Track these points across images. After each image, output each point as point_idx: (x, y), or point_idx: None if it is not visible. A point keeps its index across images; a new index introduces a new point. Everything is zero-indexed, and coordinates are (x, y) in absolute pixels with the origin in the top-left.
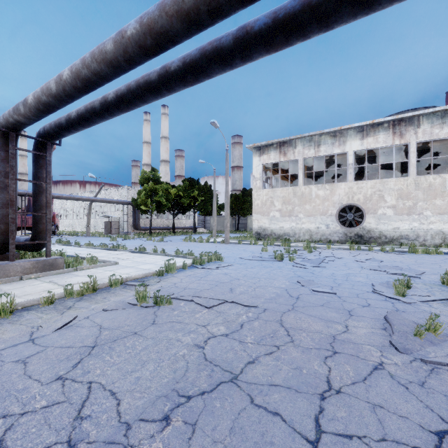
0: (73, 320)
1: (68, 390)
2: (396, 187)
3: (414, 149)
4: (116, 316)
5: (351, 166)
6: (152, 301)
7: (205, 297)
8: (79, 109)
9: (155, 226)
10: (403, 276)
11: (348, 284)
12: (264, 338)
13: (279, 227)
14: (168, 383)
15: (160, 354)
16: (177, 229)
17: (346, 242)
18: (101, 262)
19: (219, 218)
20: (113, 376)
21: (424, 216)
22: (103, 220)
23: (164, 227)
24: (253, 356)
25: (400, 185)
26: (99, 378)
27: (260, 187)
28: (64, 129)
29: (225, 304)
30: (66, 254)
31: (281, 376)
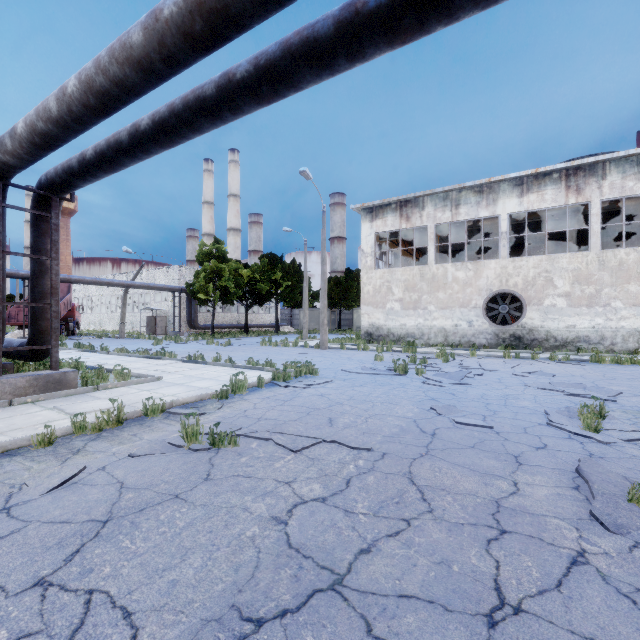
0: (79, 474)
1: (51, 607)
2: (571, 266)
3: (598, 210)
4: (149, 466)
5: (504, 236)
6: (207, 440)
7: (290, 433)
8: (98, 144)
9: (219, 323)
10: (590, 399)
11: (508, 412)
12: (384, 505)
13: (400, 325)
14: (224, 594)
15: (214, 535)
16: (251, 327)
17: (498, 347)
18: (136, 376)
19: (312, 311)
20: (132, 580)
21: (612, 309)
22: (144, 314)
23: (233, 325)
24: (368, 539)
25: (577, 263)
26: (106, 583)
27: (372, 266)
28: (77, 176)
29: (322, 444)
30: (85, 365)
31: (416, 579)
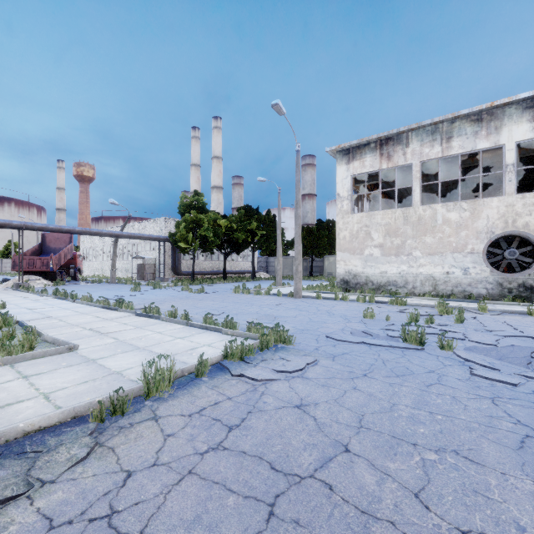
0: None
1: None
2: None
3: None
4: None
5: (510, 169)
6: None
7: None
8: None
9: (201, 270)
10: None
11: None
12: None
13: (380, 272)
14: None
15: None
16: (230, 273)
17: (503, 298)
18: (50, 342)
19: (286, 259)
20: None
21: None
22: (136, 262)
23: (214, 272)
24: None
25: None
26: None
27: (349, 210)
28: None
29: None
30: (15, 320)
31: None
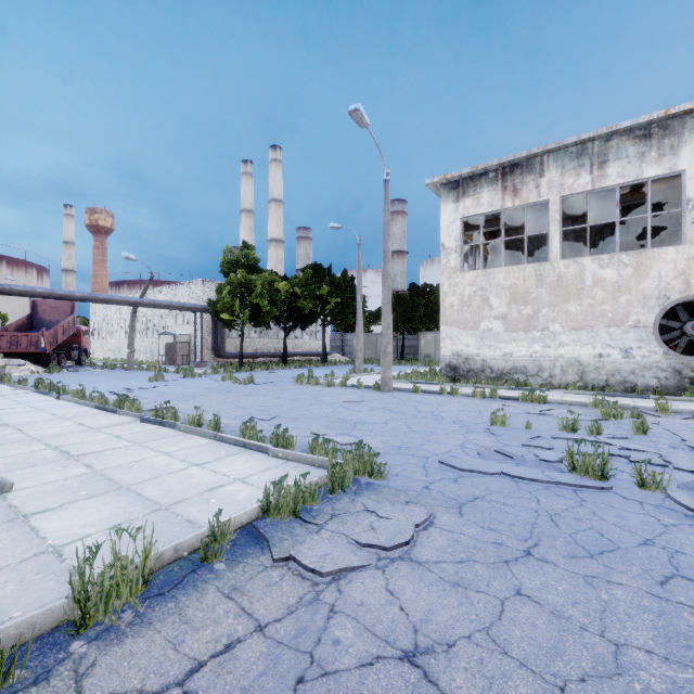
0: None
1: None
2: None
3: None
4: None
5: (693, 206)
6: None
7: None
8: None
9: (254, 351)
10: None
11: None
12: None
13: (502, 355)
14: None
15: None
16: (293, 356)
17: (683, 392)
18: None
19: (368, 336)
20: None
21: None
22: (164, 340)
23: (270, 353)
24: None
25: None
26: None
27: (458, 267)
28: None
29: None
30: None
31: None
